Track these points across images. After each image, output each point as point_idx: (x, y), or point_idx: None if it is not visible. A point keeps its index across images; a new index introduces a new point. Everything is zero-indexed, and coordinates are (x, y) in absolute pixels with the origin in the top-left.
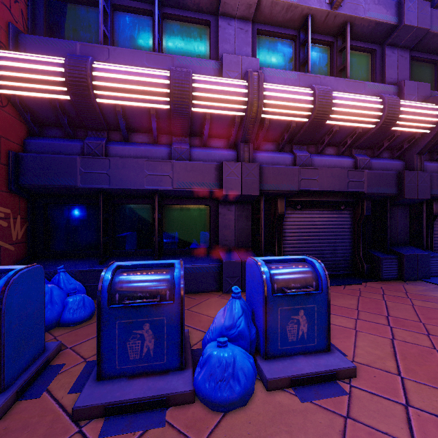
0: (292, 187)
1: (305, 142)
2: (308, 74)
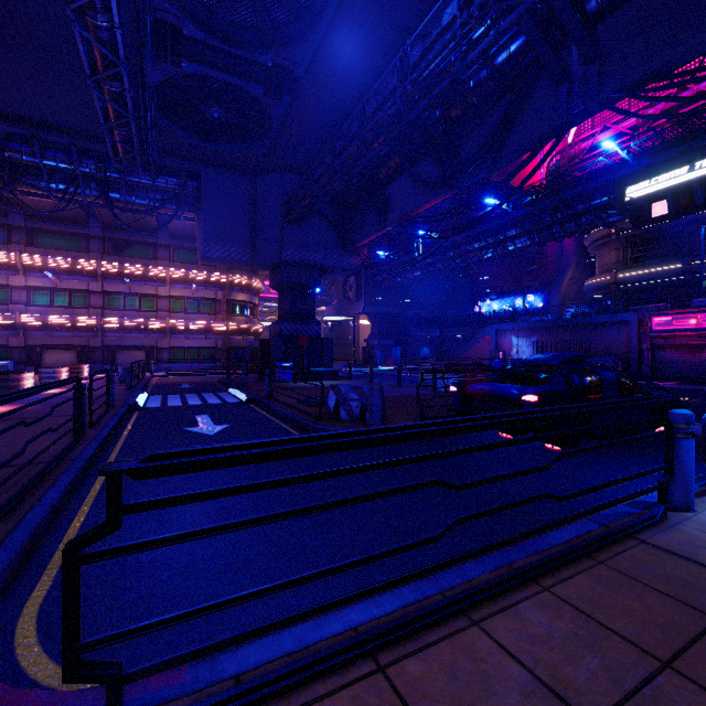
0: (40, 343)
1: (50, 328)
2: (48, 308)
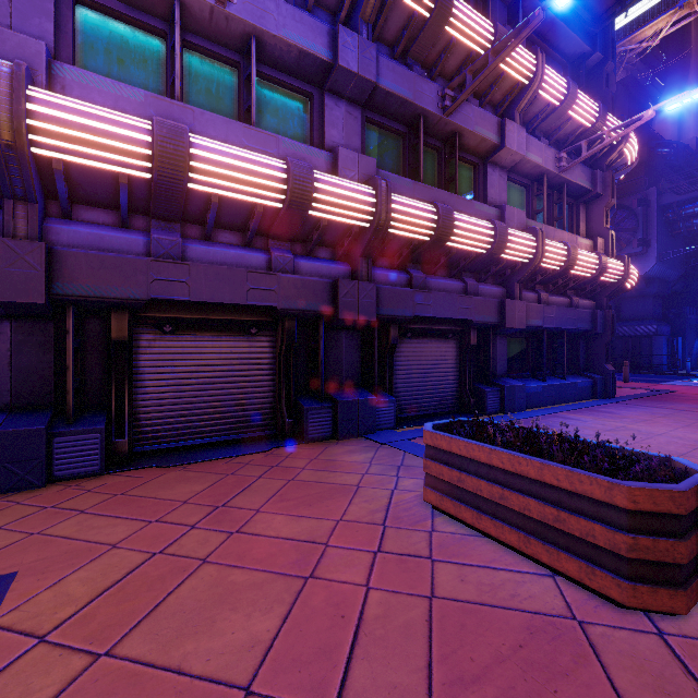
0: (134, 293)
1: (173, 216)
2: (170, 99)
